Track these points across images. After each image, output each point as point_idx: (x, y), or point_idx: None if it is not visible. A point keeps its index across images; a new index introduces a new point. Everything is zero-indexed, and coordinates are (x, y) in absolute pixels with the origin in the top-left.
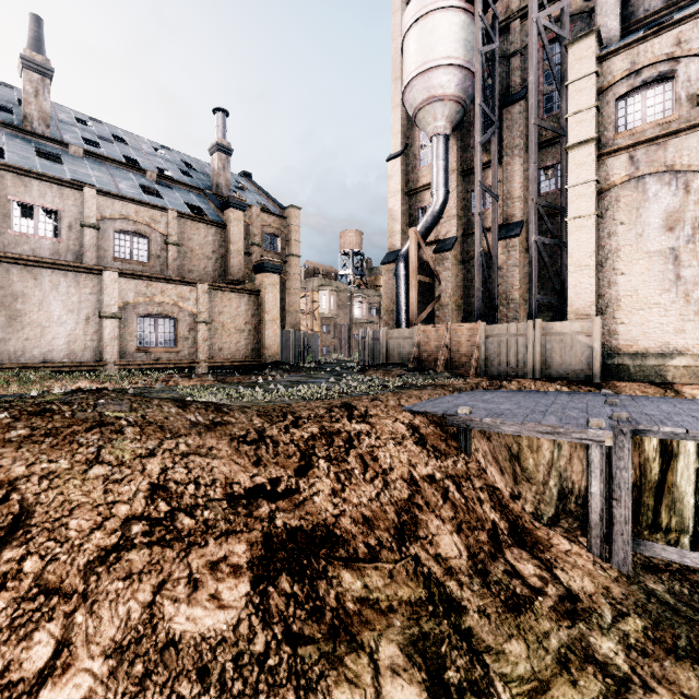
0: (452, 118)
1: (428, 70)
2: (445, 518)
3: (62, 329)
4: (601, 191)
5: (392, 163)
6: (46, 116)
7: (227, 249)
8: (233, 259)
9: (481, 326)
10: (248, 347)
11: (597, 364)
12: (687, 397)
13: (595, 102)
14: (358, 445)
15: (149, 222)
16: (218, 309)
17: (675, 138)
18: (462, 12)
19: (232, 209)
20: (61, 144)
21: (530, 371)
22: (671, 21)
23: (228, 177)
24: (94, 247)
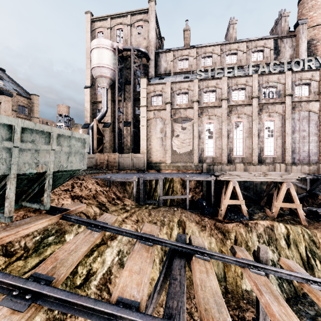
0: (109, 84)
1: (100, 66)
2: (103, 196)
3: None
4: (148, 120)
5: (86, 89)
6: None
7: (1, 114)
8: None
9: (117, 154)
10: None
11: (146, 165)
12: (161, 172)
13: (146, 96)
14: (83, 184)
15: None
16: None
17: (162, 111)
18: (112, 51)
19: (4, 95)
20: None
21: (130, 168)
22: (161, 82)
23: None
24: None
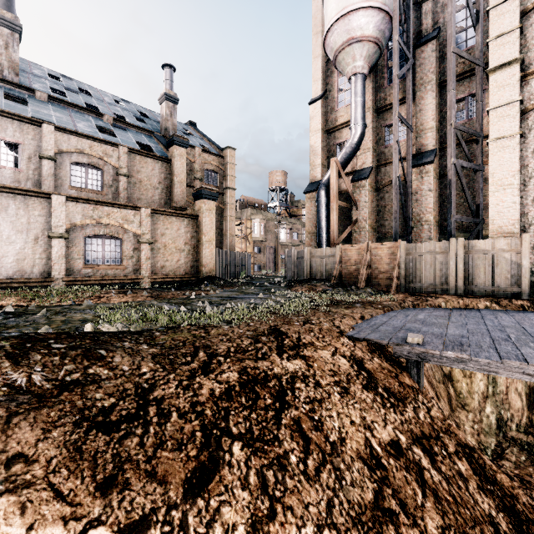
0: (369, 58)
1: (348, 13)
2: None
3: (11, 248)
4: (524, 111)
5: (313, 106)
6: (15, 65)
7: (172, 181)
8: (176, 189)
9: (401, 244)
10: (187, 265)
11: (527, 281)
12: None
13: (519, 23)
14: (293, 400)
15: (102, 155)
16: (161, 231)
17: None
18: None
19: (175, 146)
20: (29, 90)
21: (452, 288)
22: None
23: (175, 122)
24: (51, 176)
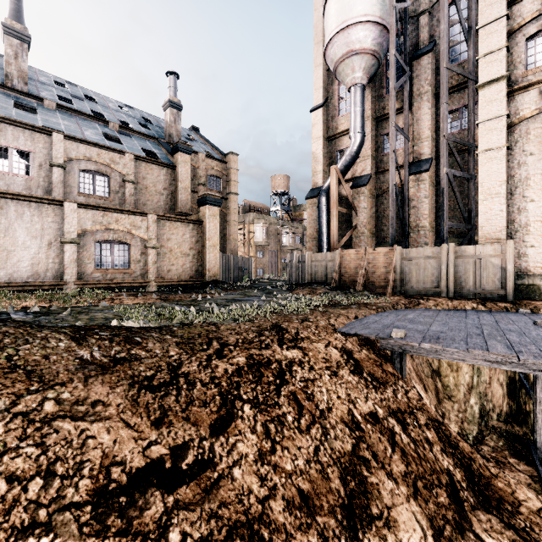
0: (368, 70)
1: (348, 27)
2: (397, 475)
3: (26, 253)
4: (511, 125)
5: (315, 113)
6: (24, 75)
7: (176, 187)
8: (181, 195)
9: (396, 249)
10: (192, 269)
11: (511, 284)
12: None
13: (506, 42)
14: (290, 379)
15: (109, 163)
16: (167, 236)
17: None
18: None
19: (180, 153)
20: (37, 99)
21: (443, 291)
22: None
23: (179, 128)
24: (61, 183)
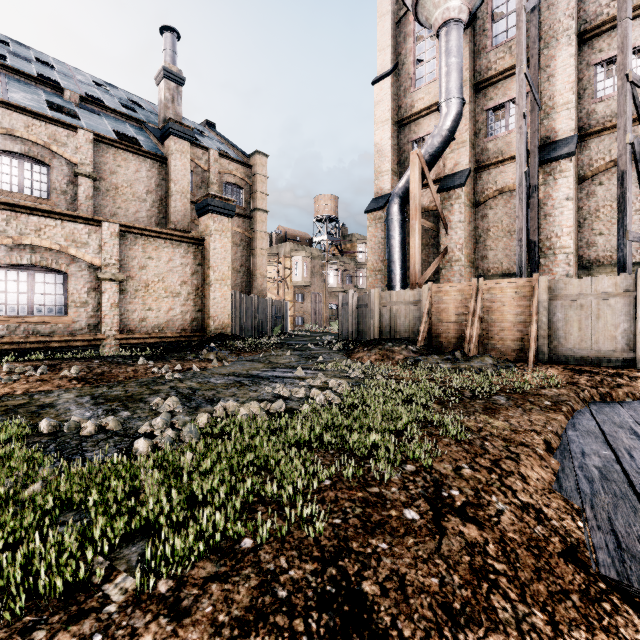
0: None
1: None
2: None
3: None
4: None
5: (379, 85)
6: None
7: (168, 190)
8: (174, 202)
9: (540, 281)
10: (186, 317)
11: None
12: None
13: None
14: None
15: (47, 142)
16: (139, 262)
17: None
18: None
19: (173, 137)
20: None
21: None
22: None
23: (179, 111)
24: None
